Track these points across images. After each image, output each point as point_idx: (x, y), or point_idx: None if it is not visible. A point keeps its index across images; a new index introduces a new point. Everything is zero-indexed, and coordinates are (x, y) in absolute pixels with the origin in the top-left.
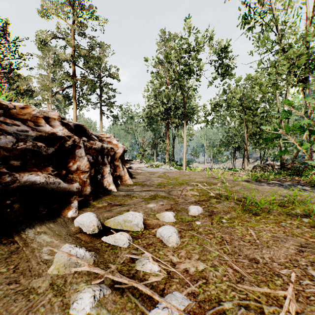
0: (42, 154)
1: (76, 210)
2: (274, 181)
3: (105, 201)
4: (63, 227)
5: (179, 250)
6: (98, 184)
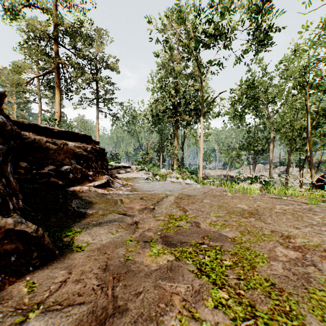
0: None
1: None
2: None
3: None
4: None
5: None
6: None
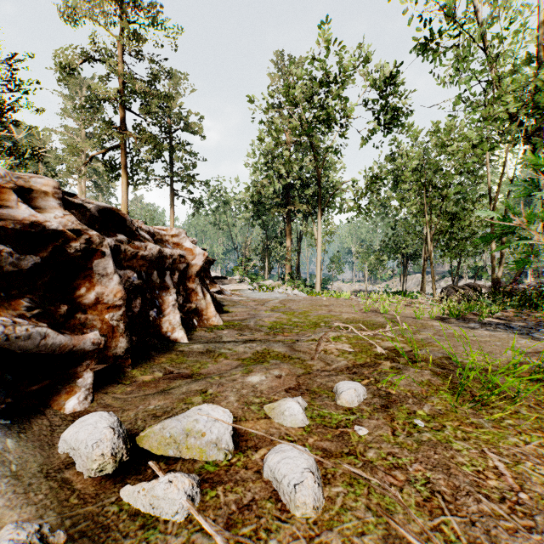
0: (2, 271)
1: (87, 395)
2: (492, 320)
3: (159, 367)
4: (39, 448)
5: (324, 532)
6: (150, 329)
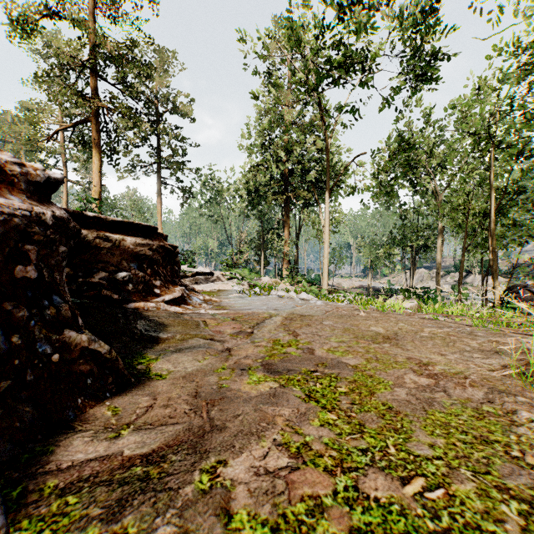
0: None
1: None
2: None
3: None
4: None
5: None
6: None
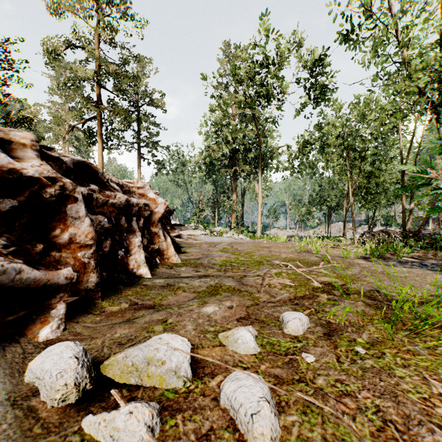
0: None
1: (60, 324)
2: (407, 258)
3: (125, 299)
4: (10, 375)
5: None
6: (118, 266)
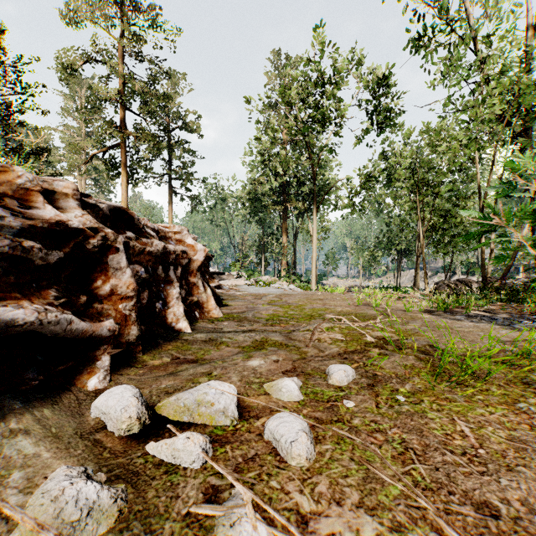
0: (34, 264)
1: (106, 375)
2: (478, 312)
3: (166, 353)
4: (71, 416)
5: (315, 476)
6: (156, 320)
